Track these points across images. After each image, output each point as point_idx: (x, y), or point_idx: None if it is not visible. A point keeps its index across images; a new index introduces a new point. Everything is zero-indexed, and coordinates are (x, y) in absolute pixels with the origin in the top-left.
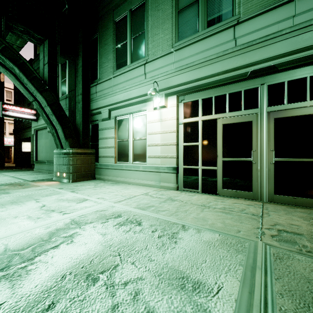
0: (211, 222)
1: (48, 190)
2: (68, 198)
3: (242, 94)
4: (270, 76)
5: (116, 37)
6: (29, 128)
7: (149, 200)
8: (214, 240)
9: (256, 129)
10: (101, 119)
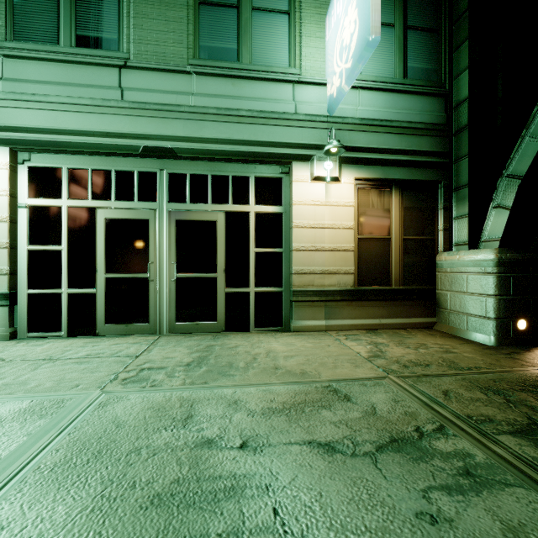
0: (35, 385)
1: None
2: None
3: (135, 176)
4: (171, 161)
5: None
6: None
7: None
8: (12, 413)
9: (154, 232)
10: None
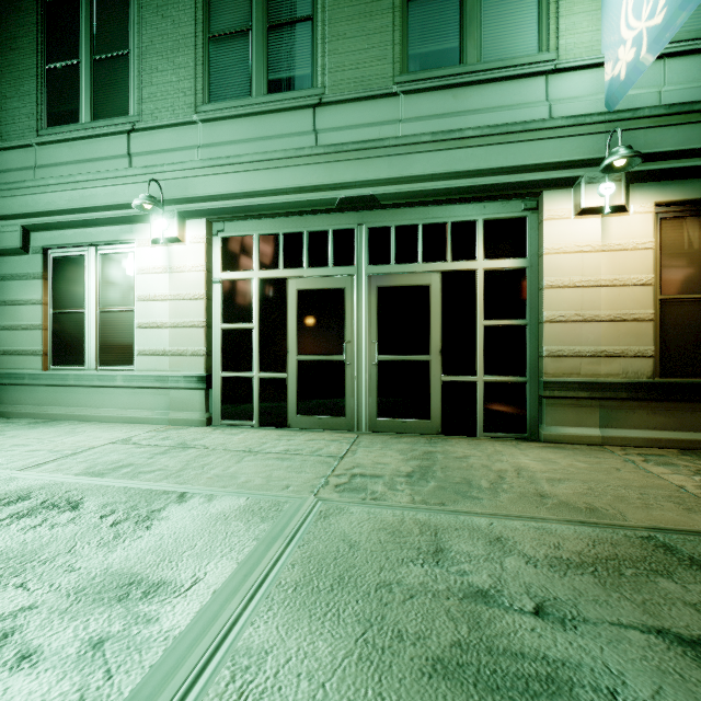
0: (245, 480)
1: None
2: None
3: (330, 236)
4: (371, 212)
5: (48, 41)
6: None
7: (127, 453)
8: (233, 510)
9: (351, 303)
10: None
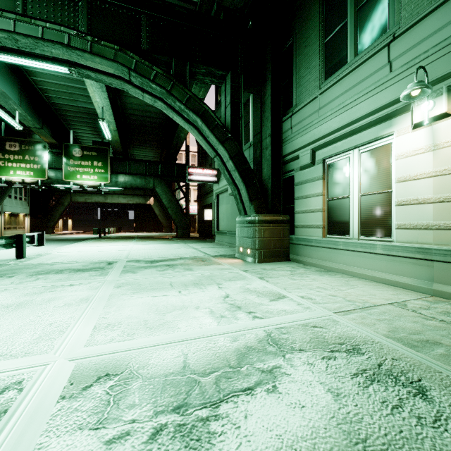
0: None
1: (231, 272)
2: (256, 289)
3: None
4: None
5: (325, 24)
6: (210, 192)
7: (417, 322)
8: None
9: None
10: (299, 167)
